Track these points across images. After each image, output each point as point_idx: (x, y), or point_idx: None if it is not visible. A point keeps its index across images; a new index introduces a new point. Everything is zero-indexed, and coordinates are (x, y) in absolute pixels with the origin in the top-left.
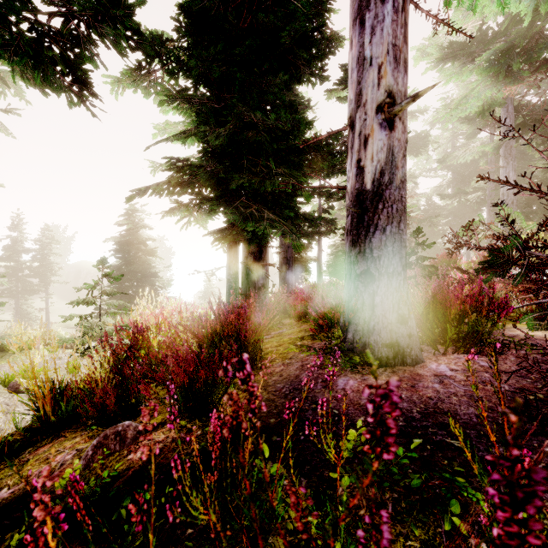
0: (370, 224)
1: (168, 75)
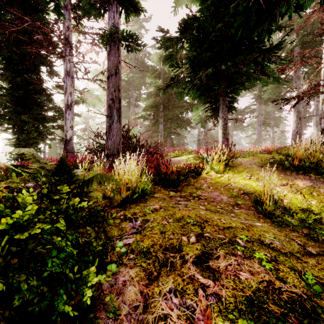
0: (67, 145)
1: (0, 91)
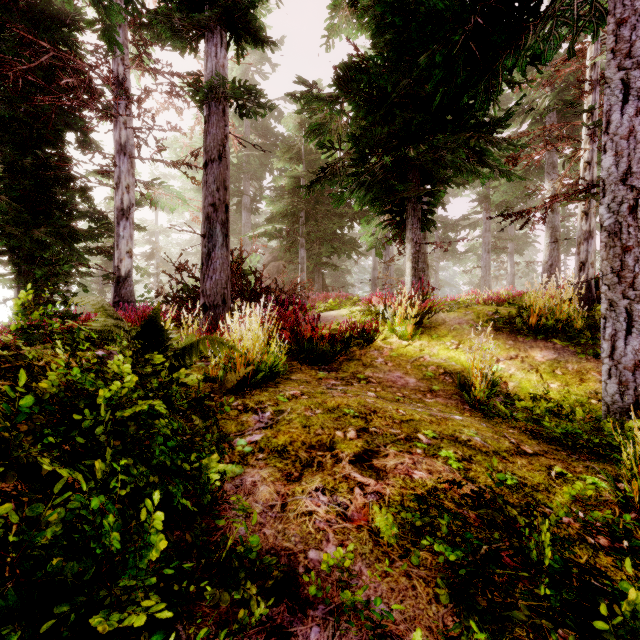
0: (121, 287)
1: None
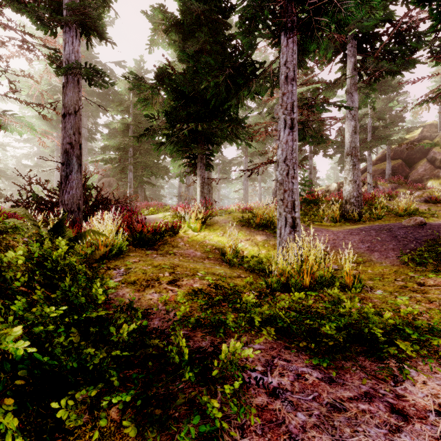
0: None
1: None
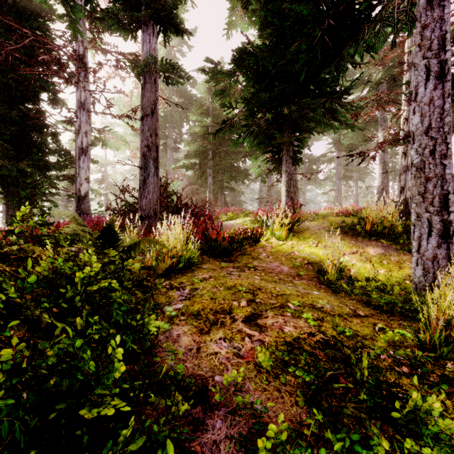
0: (81, 203)
1: None
